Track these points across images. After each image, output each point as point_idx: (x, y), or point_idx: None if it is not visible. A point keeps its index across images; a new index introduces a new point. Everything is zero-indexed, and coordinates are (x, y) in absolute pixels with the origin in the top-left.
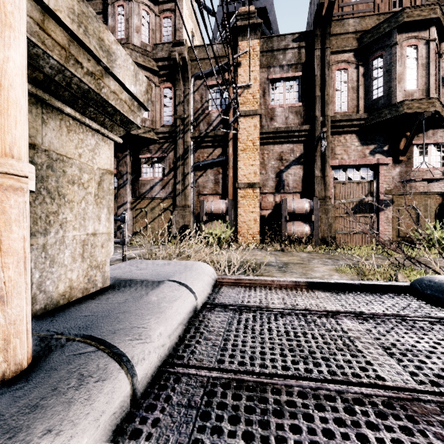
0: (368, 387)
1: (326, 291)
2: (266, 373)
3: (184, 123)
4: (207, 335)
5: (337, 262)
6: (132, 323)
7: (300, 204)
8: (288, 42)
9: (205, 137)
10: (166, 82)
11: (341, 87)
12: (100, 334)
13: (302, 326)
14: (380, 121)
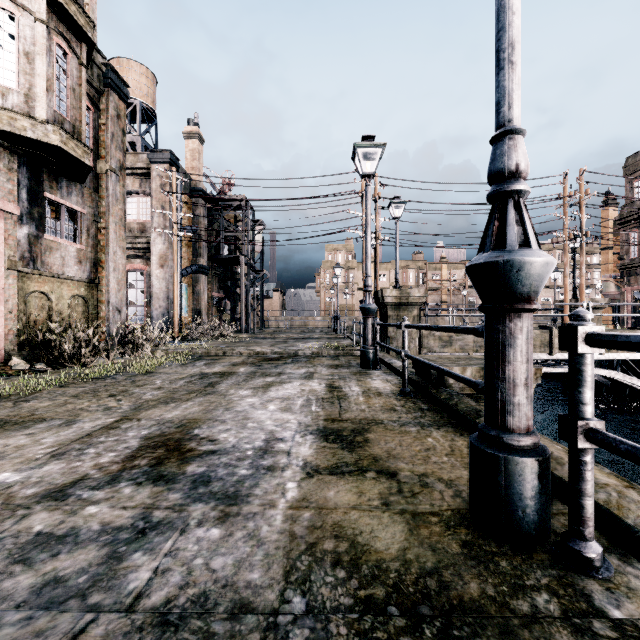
0: None
1: None
2: None
3: None
4: None
5: None
6: None
7: None
8: None
9: None
10: None
11: None
12: None
13: None
14: None
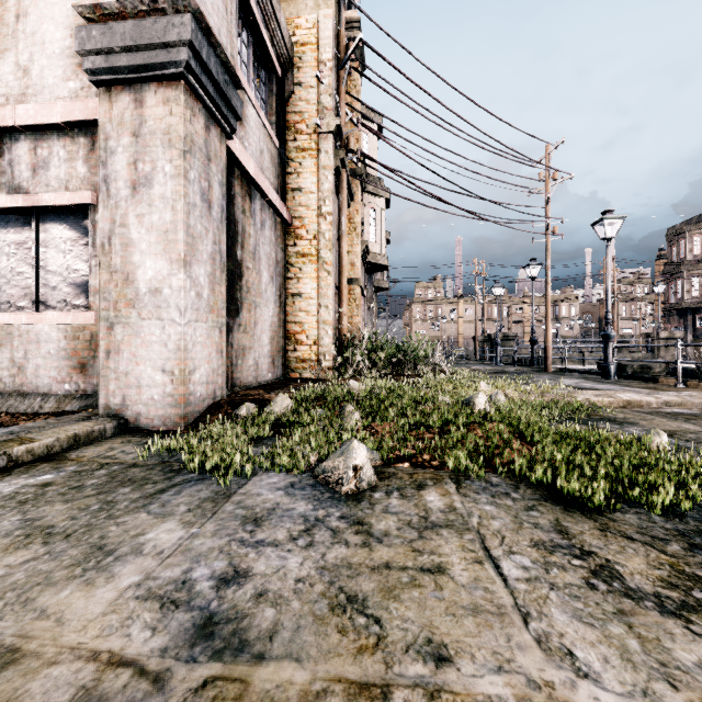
0: None
1: None
2: None
3: None
4: None
5: None
6: None
7: None
8: None
9: None
10: None
11: None
12: None
13: None
14: None
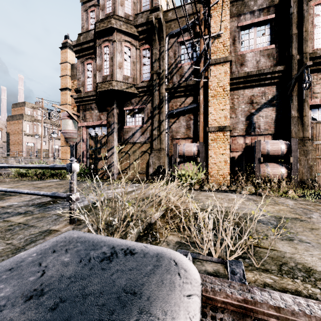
0: None
1: None
2: None
3: (160, 77)
4: None
5: None
6: None
7: (275, 145)
8: None
9: (178, 87)
10: (145, 45)
11: None
12: None
13: None
14: None
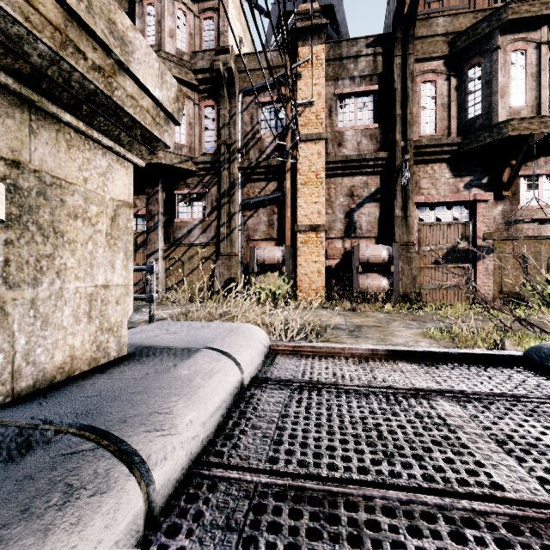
0: (480, 500)
1: (413, 363)
2: (336, 478)
3: (230, 150)
4: (256, 422)
5: (424, 325)
6: (152, 407)
7: (375, 251)
8: (361, 48)
9: (256, 167)
10: (208, 100)
11: (428, 103)
12: (104, 423)
13: (384, 409)
14: (478, 146)
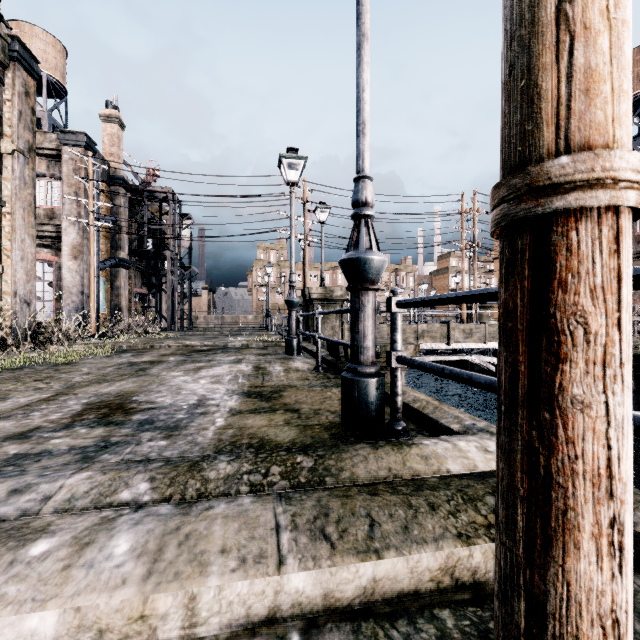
0: None
1: None
2: None
3: None
4: None
5: None
6: None
7: None
8: None
9: None
10: None
11: None
12: None
13: None
14: None
